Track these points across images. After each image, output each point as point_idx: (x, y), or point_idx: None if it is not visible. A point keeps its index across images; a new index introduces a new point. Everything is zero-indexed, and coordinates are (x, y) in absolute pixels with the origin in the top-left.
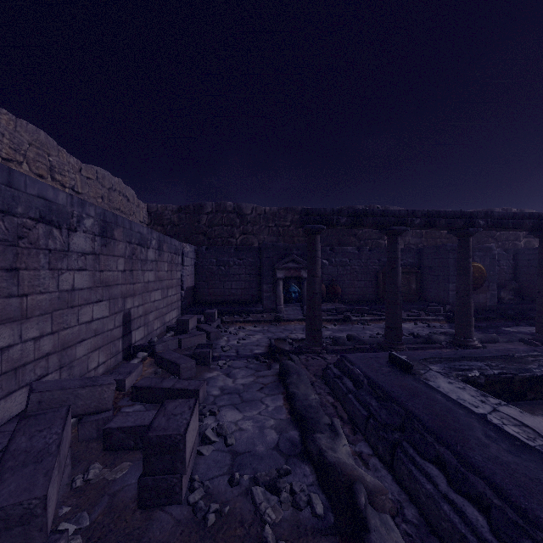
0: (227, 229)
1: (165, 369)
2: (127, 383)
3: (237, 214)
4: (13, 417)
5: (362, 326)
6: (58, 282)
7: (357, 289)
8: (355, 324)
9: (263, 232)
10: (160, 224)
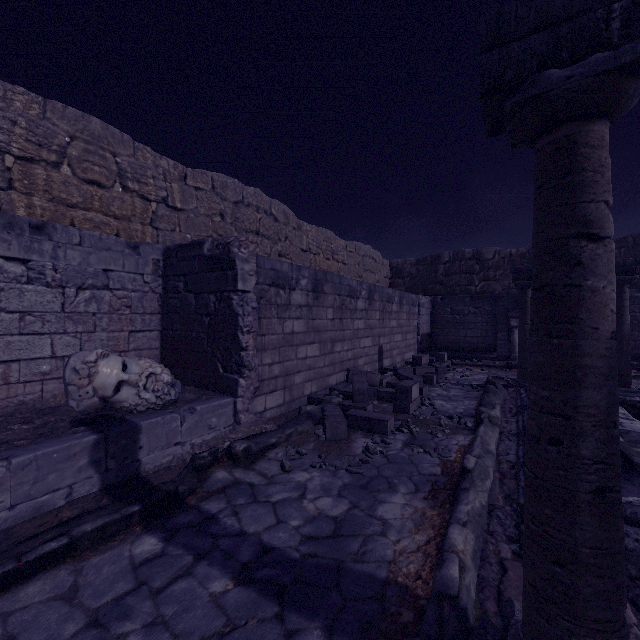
0: (465, 277)
1: None
2: (383, 383)
3: (476, 260)
4: (341, 381)
5: None
6: (353, 325)
7: (639, 342)
8: None
9: (508, 277)
10: (400, 277)
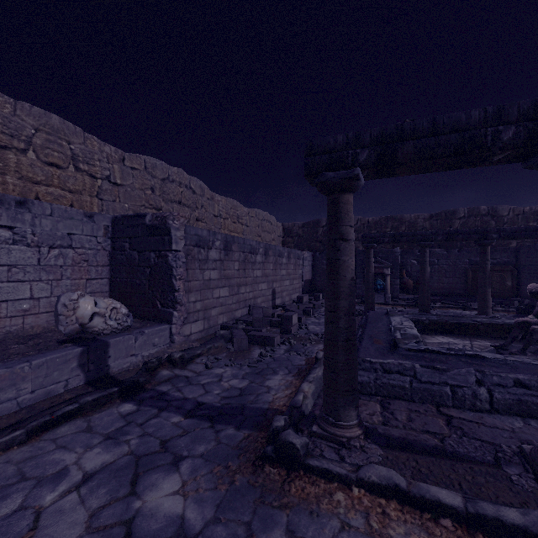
0: None
1: None
2: (275, 315)
3: None
4: (245, 315)
5: None
6: (253, 274)
7: (446, 285)
8: None
9: None
10: (290, 236)
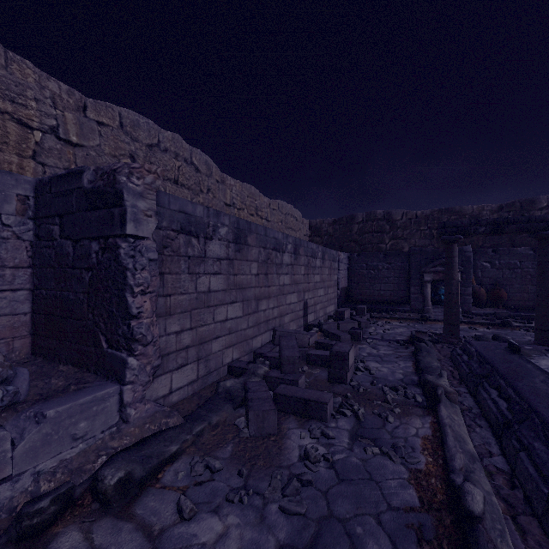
0: (377, 236)
1: (330, 339)
2: (310, 341)
3: (386, 221)
4: (266, 343)
5: (525, 332)
6: (279, 281)
7: (532, 295)
8: (516, 330)
9: (414, 236)
10: (319, 235)
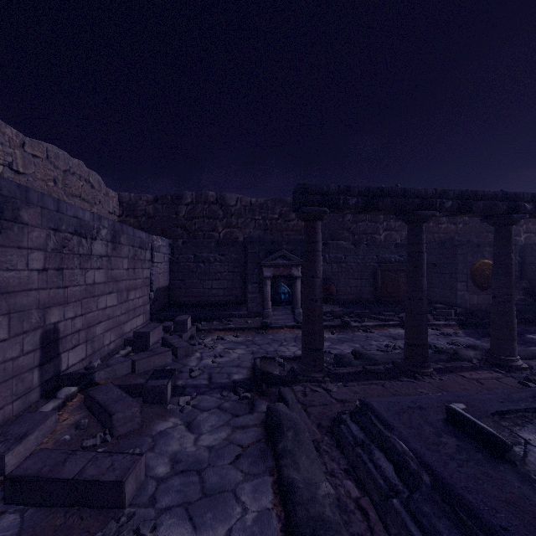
0: (209, 222)
1: (95, 417)
2: (12, 459)
3: (220, 205)
4: None
5: (365, 334)
6: None
7: (353, 289)
8: (356, 331)
9: (249, 226)
10: (133, 215)
